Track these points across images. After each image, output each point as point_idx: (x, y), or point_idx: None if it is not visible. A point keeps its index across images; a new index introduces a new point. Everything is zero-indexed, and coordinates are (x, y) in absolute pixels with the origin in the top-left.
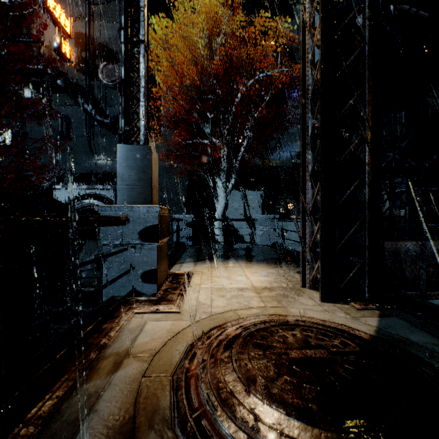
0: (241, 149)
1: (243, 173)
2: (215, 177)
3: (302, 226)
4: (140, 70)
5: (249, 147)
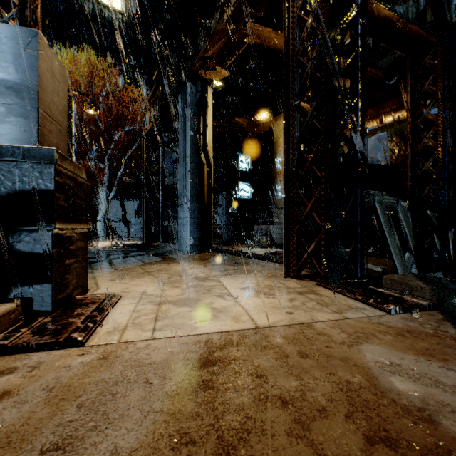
0: (119, 169)
1: (121, 188)
2: (97, 189)
3: (143, 220)
4: (73, 156)
5: (126, 168)
